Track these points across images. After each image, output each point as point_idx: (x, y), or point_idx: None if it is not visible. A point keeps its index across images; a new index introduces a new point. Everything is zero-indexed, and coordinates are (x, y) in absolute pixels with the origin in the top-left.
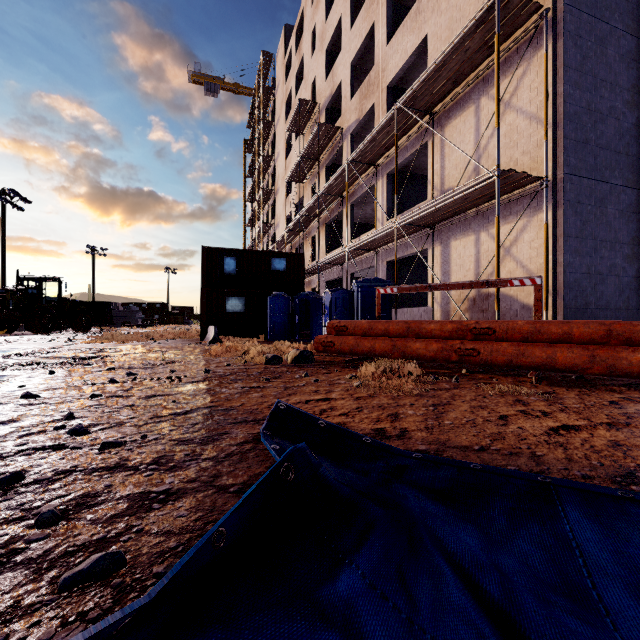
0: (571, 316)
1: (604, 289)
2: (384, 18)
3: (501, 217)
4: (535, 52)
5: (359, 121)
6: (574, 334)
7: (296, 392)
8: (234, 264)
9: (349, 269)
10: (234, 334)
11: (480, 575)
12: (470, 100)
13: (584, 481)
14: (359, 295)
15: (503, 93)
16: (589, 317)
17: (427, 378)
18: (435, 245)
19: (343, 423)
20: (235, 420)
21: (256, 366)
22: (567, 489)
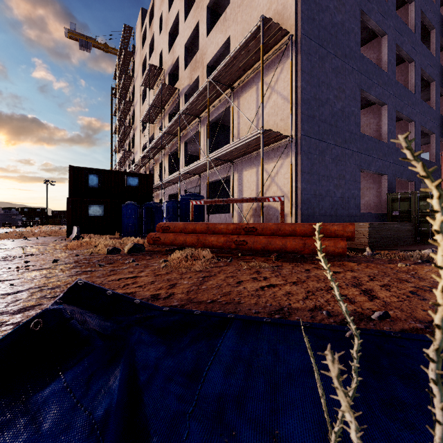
0: (305, 220)
1: (323, 204)
2: (205, 19)
3: (270, 158)
4: (287, 59)
5: (190, 86)
6: (297, 231)
7: (116, 273)
8: (97, 180)
9: (183, 187)
10: (95, 232)
11: (140, 372)
12: (253, 82)
13: (253, 315)
14: (182, 205)
15: (270, 81)
16: (315, 220)
17: (213, 260)
18: (234, 173)
19: (134, 292)
20: (53, 295)
21: (99, 256)
22: (239, 320)
